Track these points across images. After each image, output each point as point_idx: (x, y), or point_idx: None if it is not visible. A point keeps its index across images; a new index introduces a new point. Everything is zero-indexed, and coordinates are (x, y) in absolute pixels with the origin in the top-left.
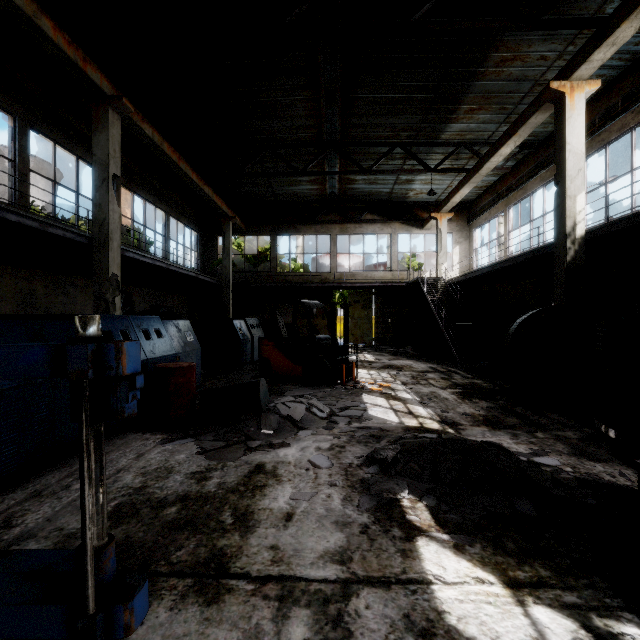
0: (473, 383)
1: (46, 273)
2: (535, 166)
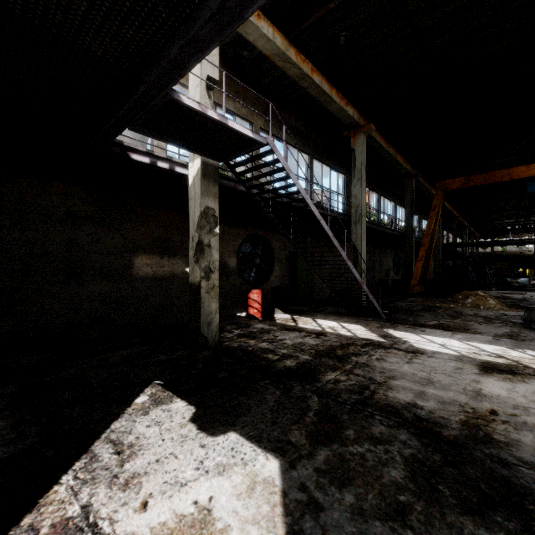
0: None
1: None
2: None
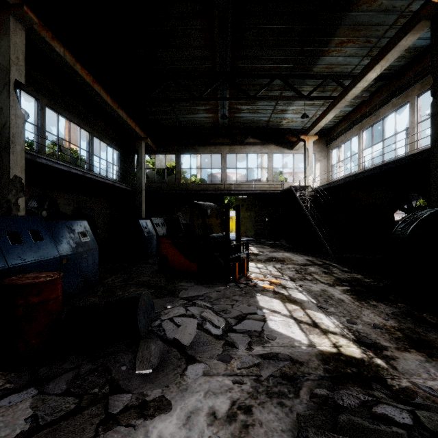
0: (355, 278)
1: None
2: (387, 95)
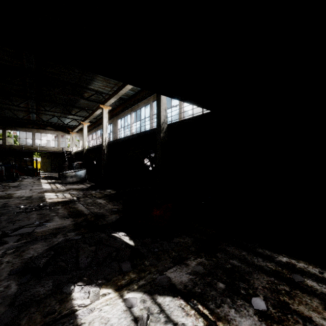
0: None
1: None
2: (93, 127)
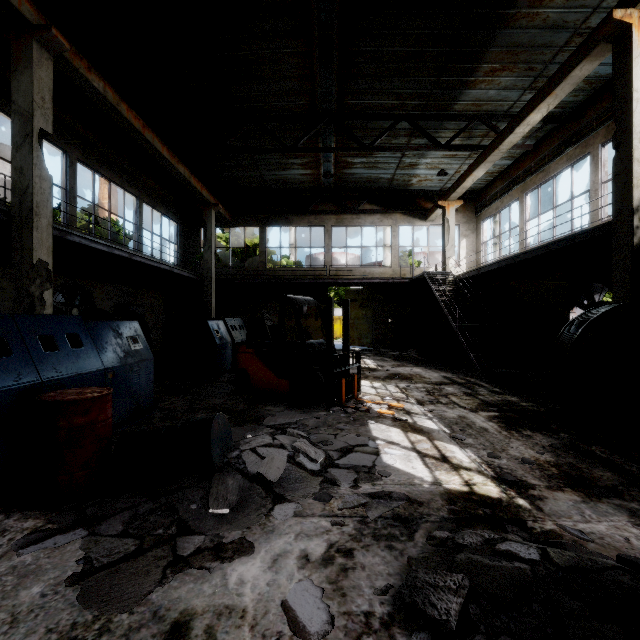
0: (508, 401)
1: None
2: (560, 143)
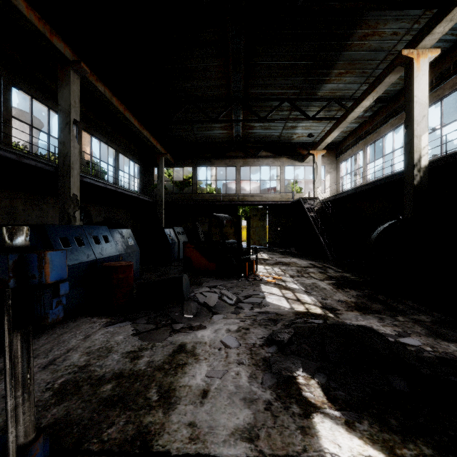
0: (343, 276)
1: (25, 194)
2: (386, 115)
